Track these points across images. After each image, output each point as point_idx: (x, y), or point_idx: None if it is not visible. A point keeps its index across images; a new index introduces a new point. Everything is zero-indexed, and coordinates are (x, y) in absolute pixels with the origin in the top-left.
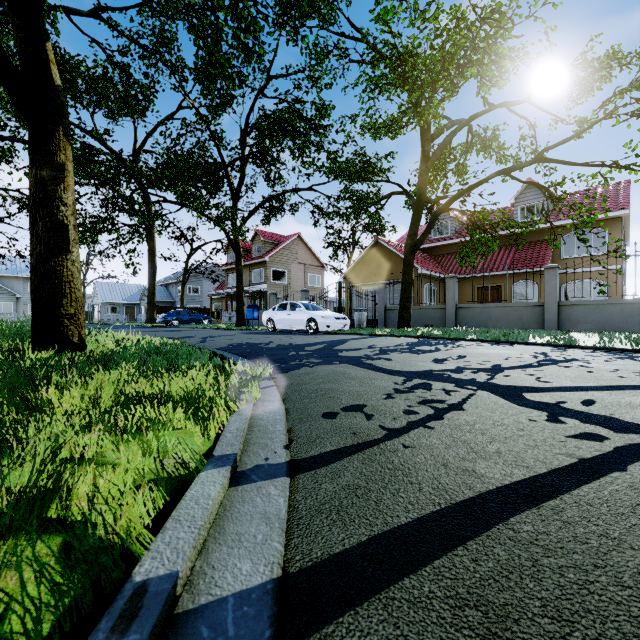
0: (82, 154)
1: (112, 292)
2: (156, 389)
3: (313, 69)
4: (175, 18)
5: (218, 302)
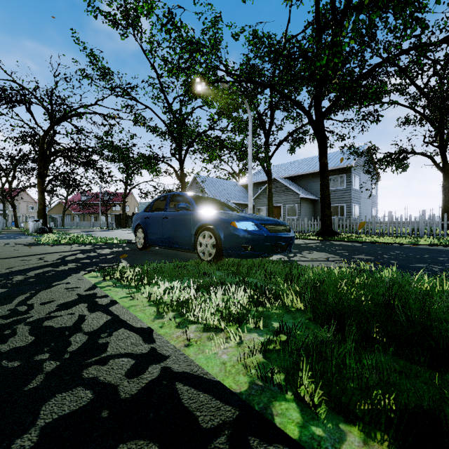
0: None
1: None
2: None
3: None
4: None
5: None
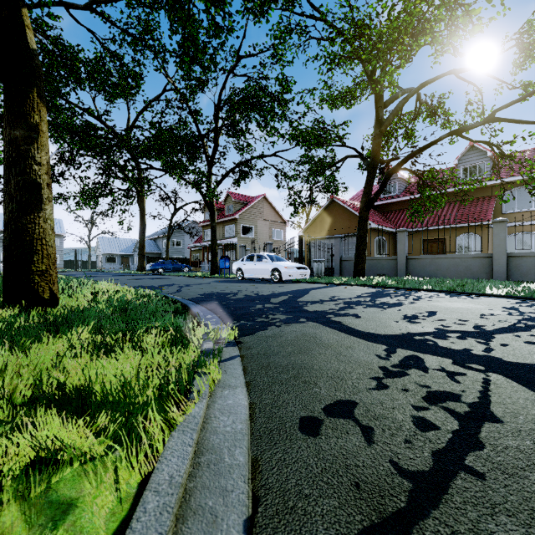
0: (82, 129)
1: (111, 245)
2: (88, 376)
3: (277, 48)
4: (157, 8)
5: (196, 253)
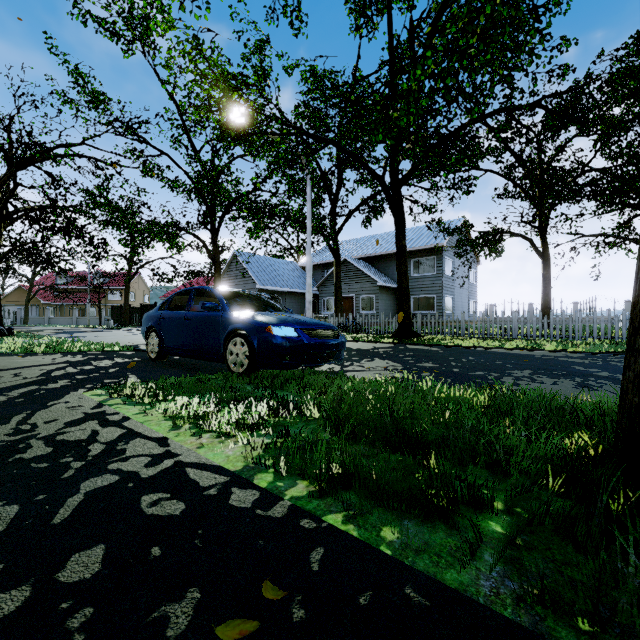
0: None
1: None
2: None
3: None
4: None
5: None
